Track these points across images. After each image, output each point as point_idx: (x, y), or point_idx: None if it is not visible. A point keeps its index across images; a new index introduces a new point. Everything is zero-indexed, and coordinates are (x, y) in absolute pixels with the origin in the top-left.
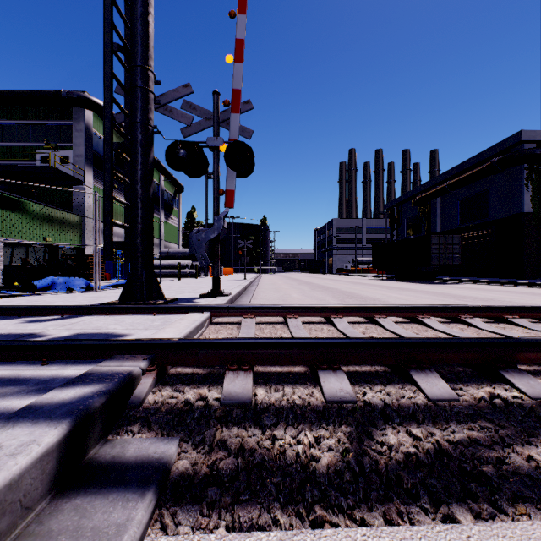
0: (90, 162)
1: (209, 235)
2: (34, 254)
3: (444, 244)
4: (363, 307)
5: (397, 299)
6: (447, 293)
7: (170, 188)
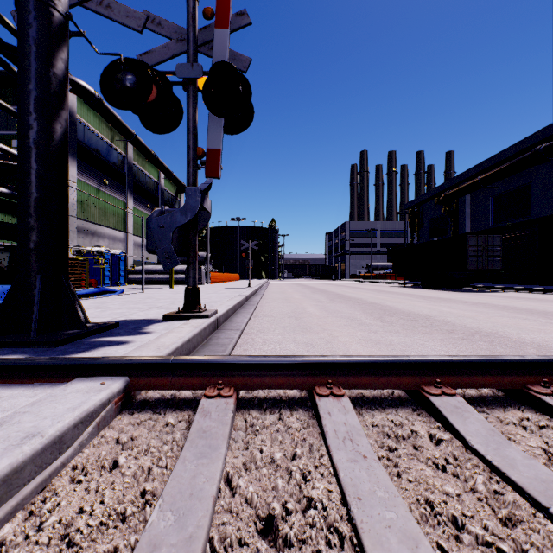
0: (74, 153)
1: (177, 218)
2: (1, 257)
3: (482, 246)
4: (495, 363)
5: (459, 317)
6: (513, 306)
7: (171, 188)
